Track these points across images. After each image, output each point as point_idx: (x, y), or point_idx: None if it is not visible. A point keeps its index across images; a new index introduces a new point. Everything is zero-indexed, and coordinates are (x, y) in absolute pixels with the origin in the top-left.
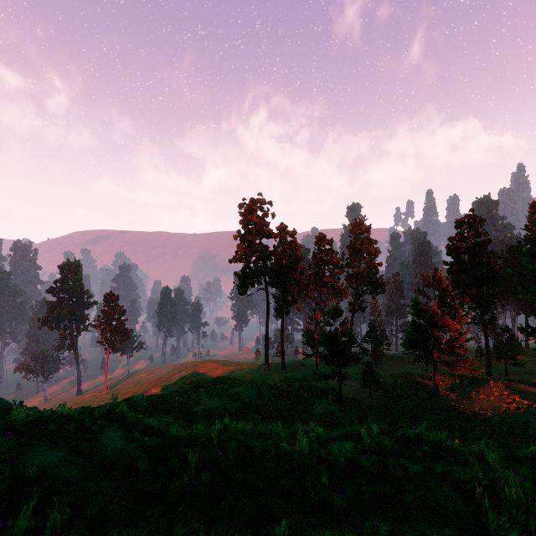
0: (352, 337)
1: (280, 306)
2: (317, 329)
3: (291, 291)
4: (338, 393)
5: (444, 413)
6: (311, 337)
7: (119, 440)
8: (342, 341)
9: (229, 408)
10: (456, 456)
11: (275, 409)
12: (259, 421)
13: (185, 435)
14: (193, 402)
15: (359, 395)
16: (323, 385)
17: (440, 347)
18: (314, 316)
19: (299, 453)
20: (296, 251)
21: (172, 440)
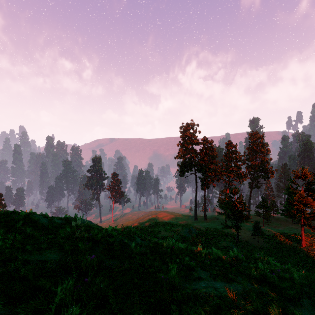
0: (244, 205)
1: (203, 183)
2: (226, 198)
3: (209, 176)
4: (236, 237)
5: (305, 257)
6: (222, 202)
7: (138, 239)
8: (239, 207)
9: (174, 237)
10: (270, 265)
11: (198, 241)
12: (189, 245)
13: (159, 241)
14: (157, 232)
15: (251, 240)
16: (228, 231)
17: (307, 216)
18: (224, 190)
19: (199, 251)
20: (213, 152)
21: (155, 242)
